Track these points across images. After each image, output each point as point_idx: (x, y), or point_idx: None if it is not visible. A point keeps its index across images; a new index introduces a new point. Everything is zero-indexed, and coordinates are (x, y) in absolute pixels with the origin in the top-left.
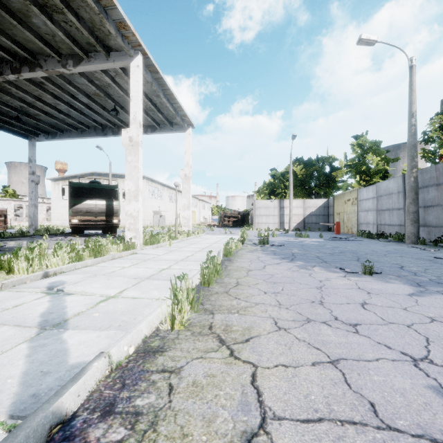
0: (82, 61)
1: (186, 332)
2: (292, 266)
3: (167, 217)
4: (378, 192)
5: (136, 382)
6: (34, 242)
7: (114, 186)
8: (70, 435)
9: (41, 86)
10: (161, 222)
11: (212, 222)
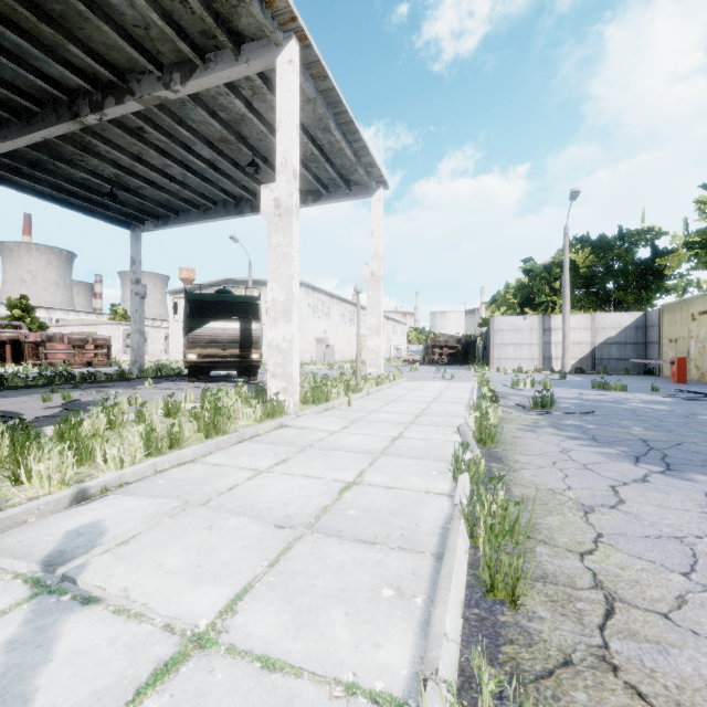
0: (195, 72)
1: None
2: (704, 498)
3: (338, 348)
4: None
5: None
6: (130, 392)
7: (253, 297)
8: None
9: (140, 135)
10: (328, 356)
11: (412, 356)
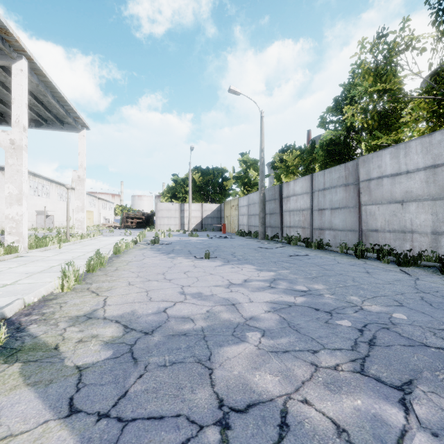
0: None
1: (72, 292)
2: (164, 257)
3: (56, 218)
4: (248, 201)
5: (41, 308)
6: None
7: None
8: (11, 321)
9: None
10: (48, 224)
11: (114, 223)
